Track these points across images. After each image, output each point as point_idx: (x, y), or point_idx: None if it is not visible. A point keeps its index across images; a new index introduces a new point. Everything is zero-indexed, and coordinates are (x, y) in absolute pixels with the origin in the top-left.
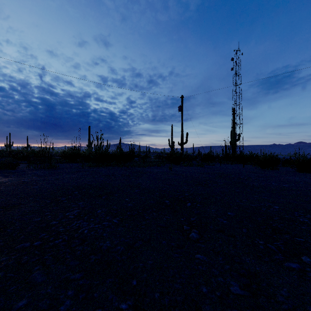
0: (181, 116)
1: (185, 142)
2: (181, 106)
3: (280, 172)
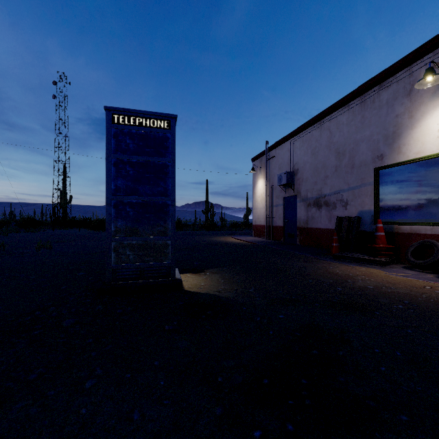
0: None
1: None
2: None
3: None
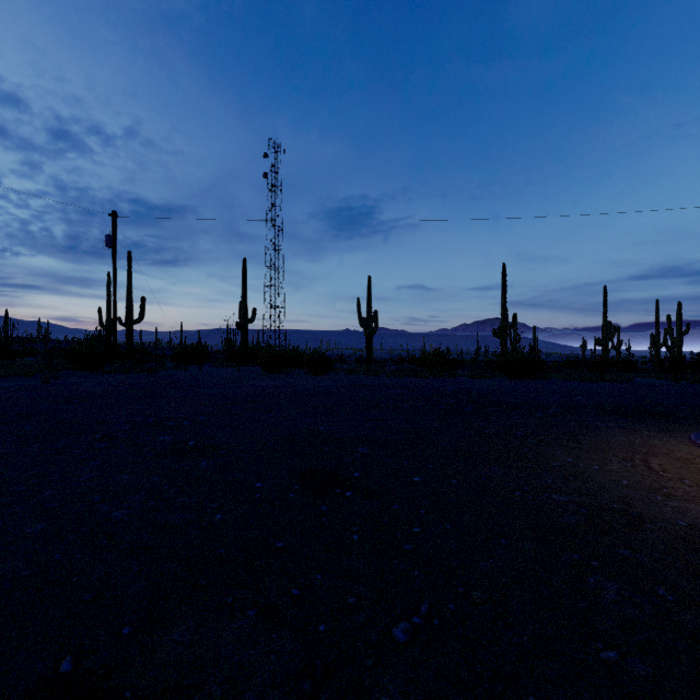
0: (114, 259)
1: (138, 318)
2: (112, 236)
3: (283, 376)
